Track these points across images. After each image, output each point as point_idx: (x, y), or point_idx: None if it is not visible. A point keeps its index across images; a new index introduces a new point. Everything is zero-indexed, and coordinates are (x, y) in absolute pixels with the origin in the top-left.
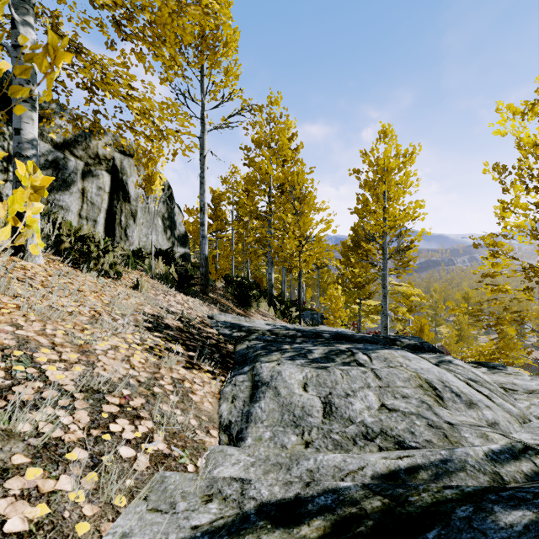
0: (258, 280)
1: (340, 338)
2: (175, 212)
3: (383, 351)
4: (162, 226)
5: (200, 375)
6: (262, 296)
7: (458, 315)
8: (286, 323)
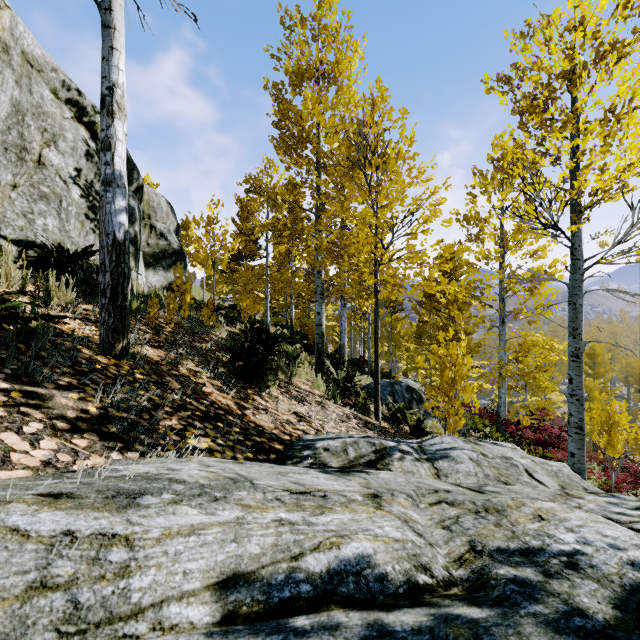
0: (308, 330)
1: None
2: (160, 212)
3: None
4: (81, 203)
5: None
6: (307, 354)
7: None
8: (349, 412)
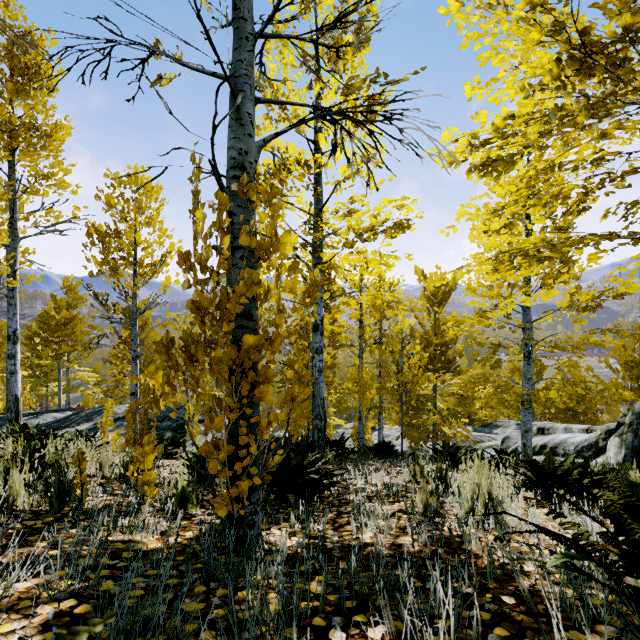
0: None
1: (32, 414)
2: None
3: (47, 414)
4: None
5: None
6: None
7: None
8: None
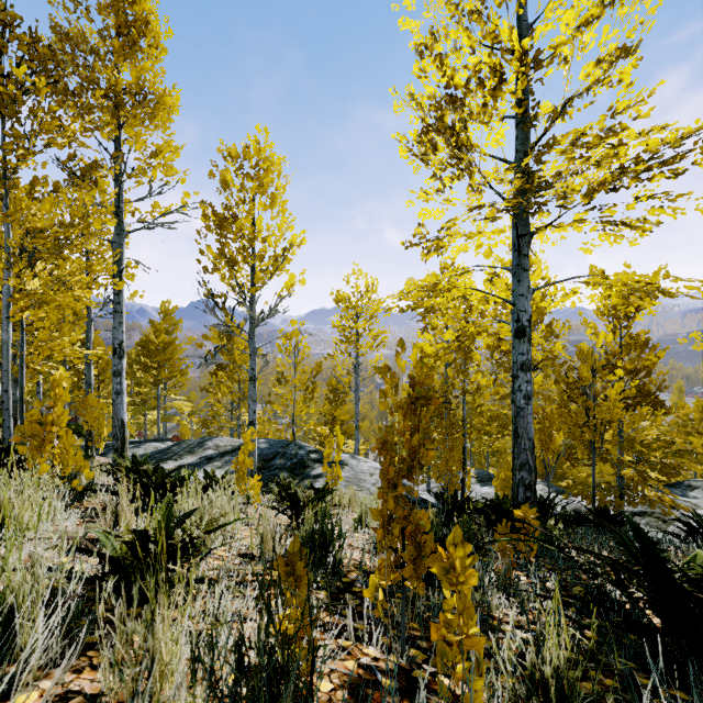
0: None
1: (134, 443)
2: None
3: (148, 443)
4: None
5: (99, 456)
6: None
7: None
8: None
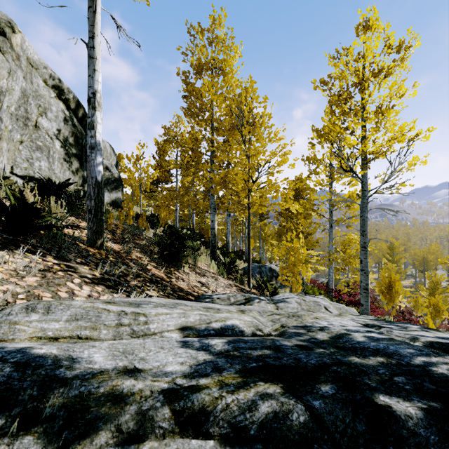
0: (204, 231)
1: None
2: (105, 152)
3: None
4: (61, 151)
5: None
6: (204, 247)
7: (384, 263)
8: (232, 283)
